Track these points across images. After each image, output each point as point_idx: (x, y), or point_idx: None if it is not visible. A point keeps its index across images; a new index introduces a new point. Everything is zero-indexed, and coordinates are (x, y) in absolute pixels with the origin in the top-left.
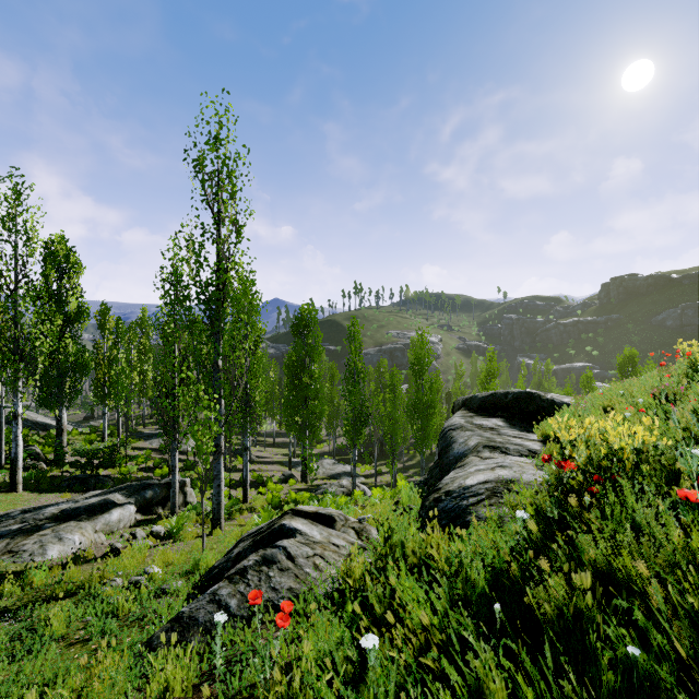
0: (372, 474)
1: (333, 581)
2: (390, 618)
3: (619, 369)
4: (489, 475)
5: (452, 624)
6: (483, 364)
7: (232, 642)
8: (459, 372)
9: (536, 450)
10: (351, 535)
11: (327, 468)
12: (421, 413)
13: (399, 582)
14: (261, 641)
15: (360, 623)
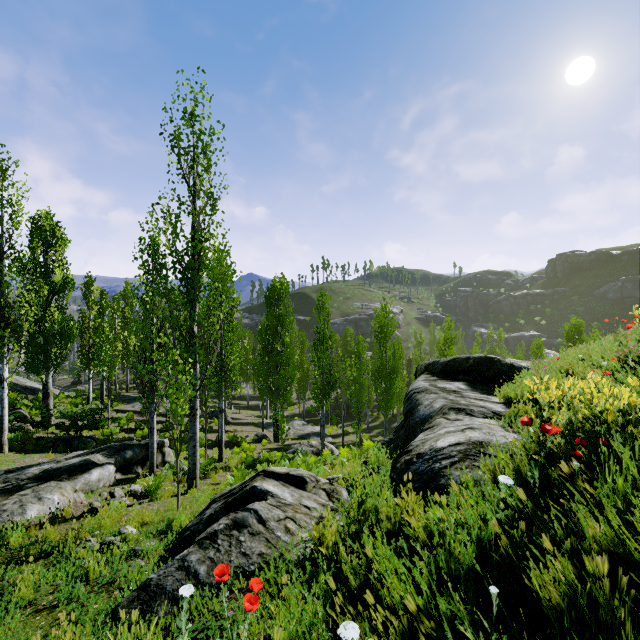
0: (339, 434)
1: (305, 547)
2: (369, 598)
3: (567, 337)
4: (460, 437)
5: (440, 606)
6: (441, 332)
7: (200, 613)
8: (418, 340)
9: (500, 412)
10: (322, 497)
11: (297, 428)
12: (384, 377)
13: (375, 552)
14: (230, 613)
15: (334, 594)
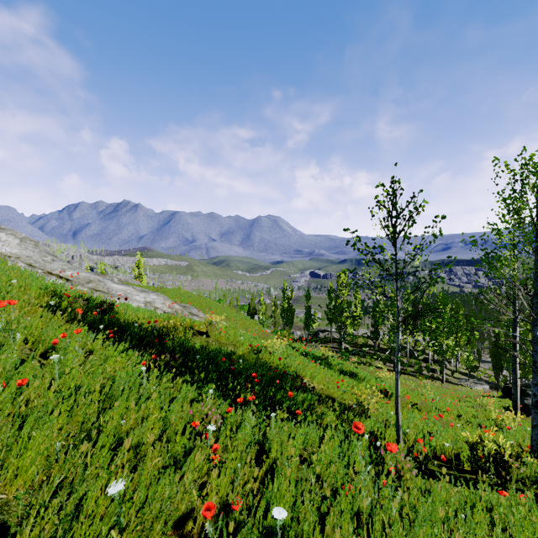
0: None
1: None
2: None
3: None
4: None
5: None
6: None
7: None
8: None
9: None
10: None
11: None
12: None
13: None
14: None
15: None
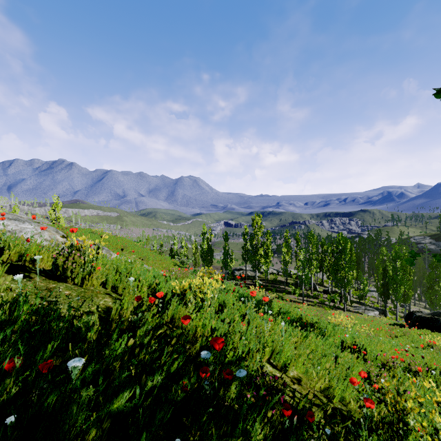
0: None
1: None
2: None
3: None
4: None
5: None
6: None
7: None
8: None
9: None
10: None
11: None
12: None
13: None
14: None
15: None
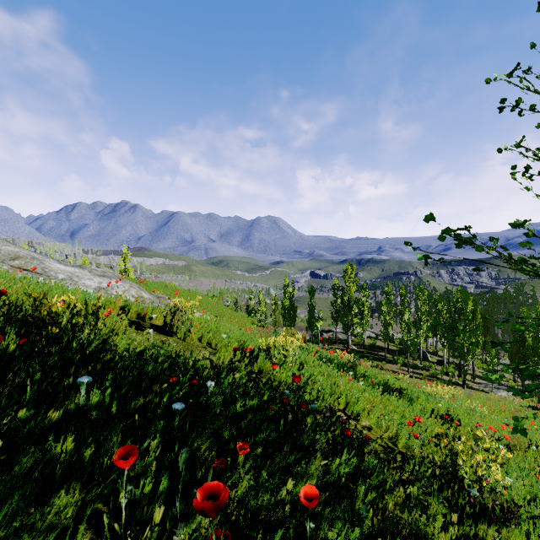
0: None
1: None
2: None
3: None
4: None
5: None
6: None
7: None
8: None
9: None
10: None
11: None
12: None
13: None
14: None
15: None
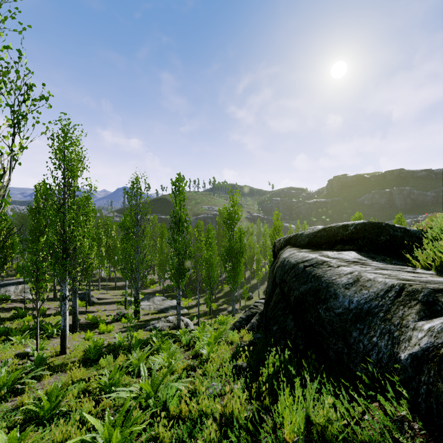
0: (193, 305)
1: None
2: None
3: None
4: None
5: None
6: (266, 225)
7: None
8: (250, 231)
9: None
10: None
11: (157, 303)
12: (232, 257)
13: None
14: None
15: None
